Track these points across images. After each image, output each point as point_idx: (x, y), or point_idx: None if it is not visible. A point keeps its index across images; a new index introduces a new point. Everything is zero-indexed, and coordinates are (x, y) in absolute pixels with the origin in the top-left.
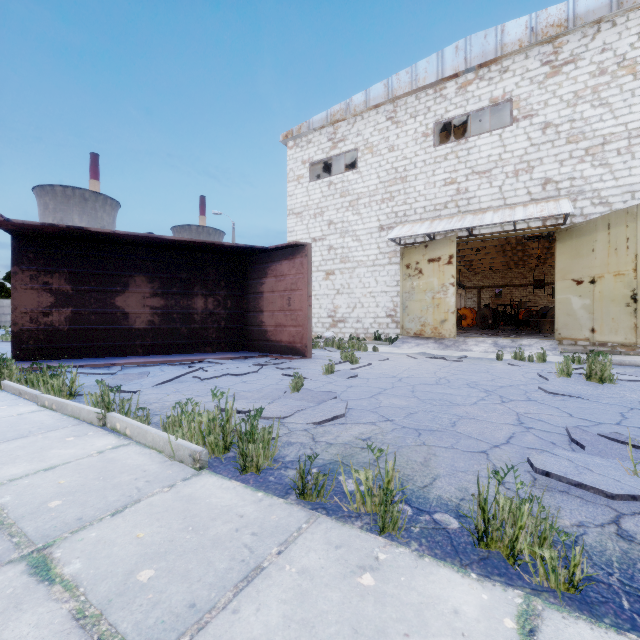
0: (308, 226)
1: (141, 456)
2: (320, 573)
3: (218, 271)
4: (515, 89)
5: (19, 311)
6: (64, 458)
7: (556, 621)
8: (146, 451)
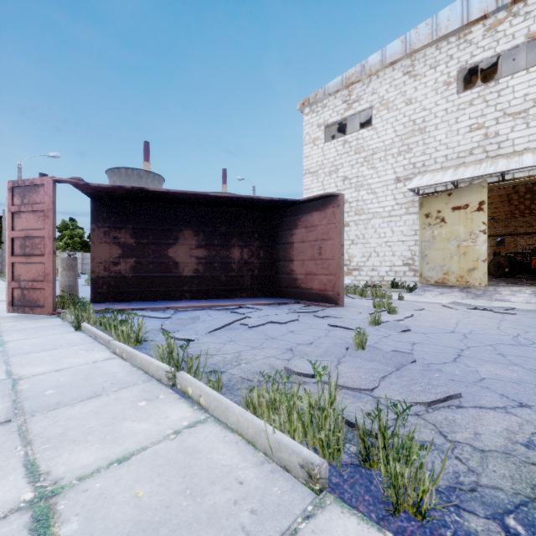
0: (323, 183)
1: (227, 447)
2: None
3: (252, 224)
4: None
5: (96, 261)
6: (138, 439)
7: None
8: (230, 437)
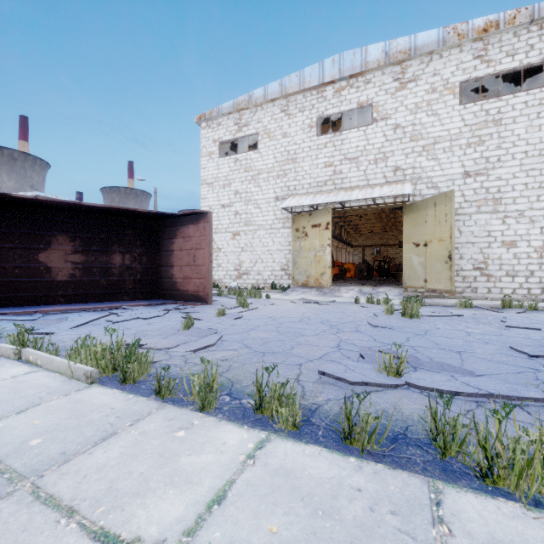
0: (218, 194)
1: (47, 378)
2: (153, 433)
3: (134, 232)
4: (375, 97)
5: None
6: None
7: (277, 442)
8: (52, 374)
